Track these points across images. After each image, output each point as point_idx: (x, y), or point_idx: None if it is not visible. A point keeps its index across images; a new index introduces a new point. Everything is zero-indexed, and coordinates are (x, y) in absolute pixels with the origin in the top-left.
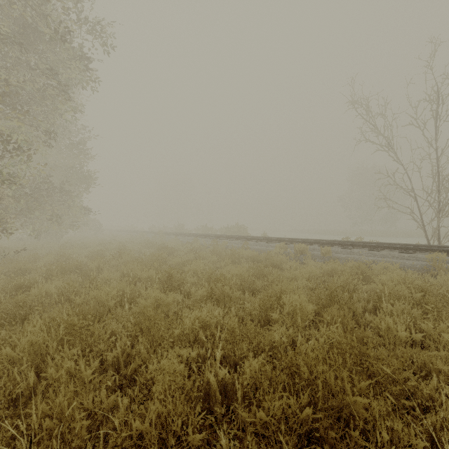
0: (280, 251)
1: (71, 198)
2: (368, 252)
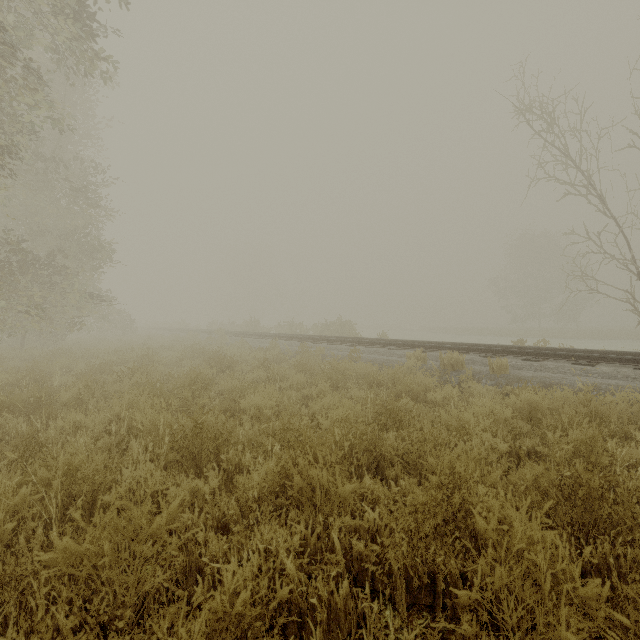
0: (417, 365)
1: (69, 277)
2: (575, 367)
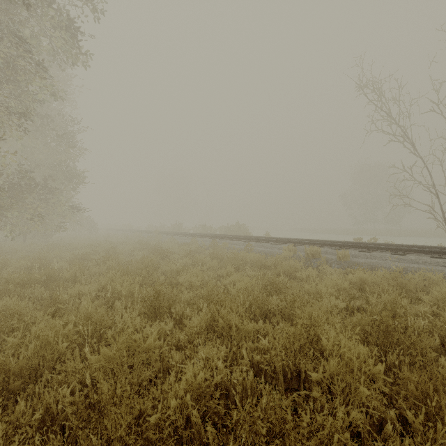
0: (290, 255)
1: (57, 195)
2: (392, 256)
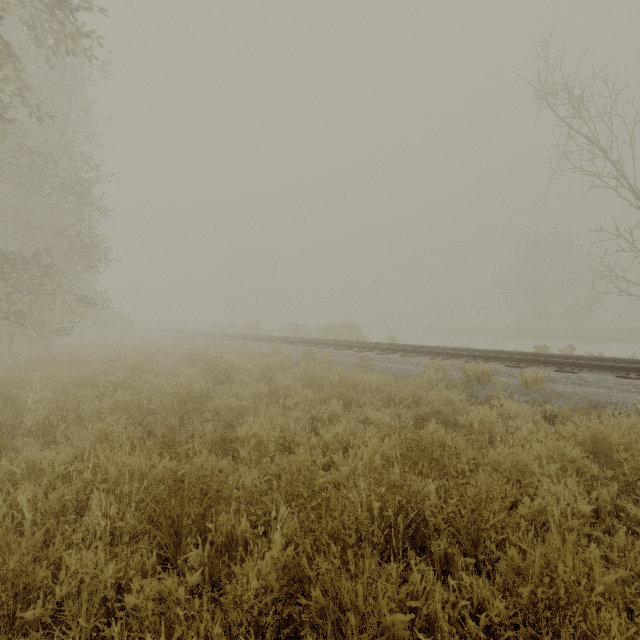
0: (437, 377)
1: (57, 278)
2: (621, 381)
